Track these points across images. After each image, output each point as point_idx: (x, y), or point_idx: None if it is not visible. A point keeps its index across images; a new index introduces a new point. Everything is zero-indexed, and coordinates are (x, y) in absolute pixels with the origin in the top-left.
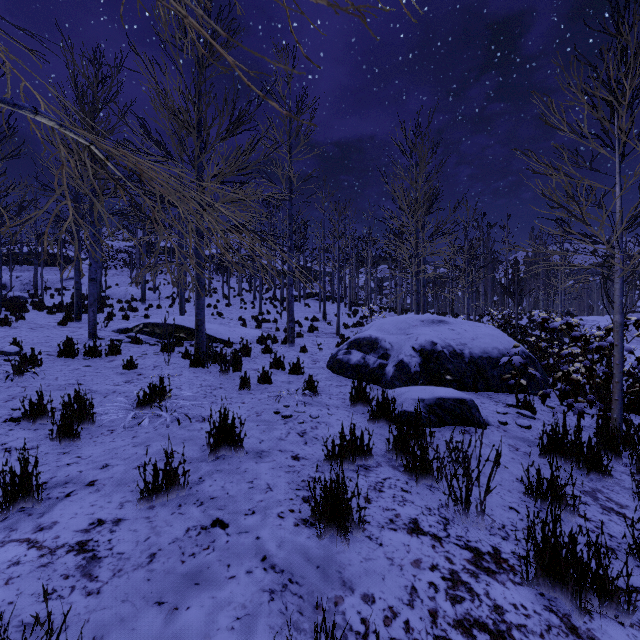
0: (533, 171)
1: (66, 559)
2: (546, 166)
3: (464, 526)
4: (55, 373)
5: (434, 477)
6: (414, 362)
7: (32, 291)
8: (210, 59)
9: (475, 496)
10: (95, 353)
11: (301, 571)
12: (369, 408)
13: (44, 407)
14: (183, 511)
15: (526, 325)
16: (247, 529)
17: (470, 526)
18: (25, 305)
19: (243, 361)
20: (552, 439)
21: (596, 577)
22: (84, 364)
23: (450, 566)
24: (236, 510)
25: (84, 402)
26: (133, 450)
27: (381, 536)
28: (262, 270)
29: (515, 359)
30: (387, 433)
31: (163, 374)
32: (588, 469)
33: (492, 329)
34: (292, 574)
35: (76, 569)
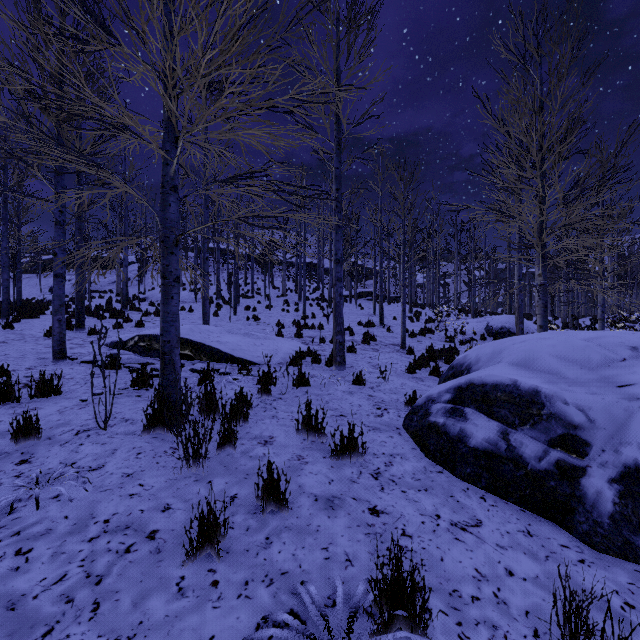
0: None
1: None
2: None
3: None
4: None
5: None
6: None
7: None
8: None
9: None
10: (10, 395)
11: None
12: None
13: None
14: None
15: None
16: None
17: None
18: (35, 310)
19: (255, 408)
20: None
21: None
22: None
23: None
24: None
25: None
26: None
27: None
28: None
29: None
30: None
31: (68, 462)
32: None
33: None
34: None
35: None
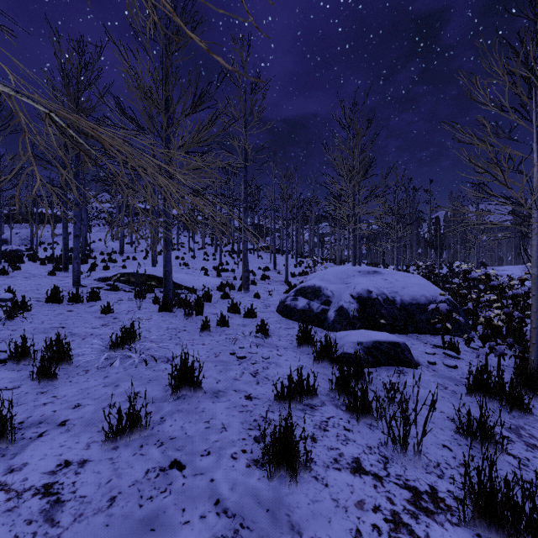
0: (459, 141)
1: (31, 503)
2: (470, 136)
3: (402, 464)
4: (42, 317)
5: (373, 416)
6: (352, 308)
7: (29, 245)
8: (163, 28)
9: (411, 434)
10: (78, 299)
11: (252, 515)
12: (313, 349)
13: (27, 350)
14: (144, 452)
15: (446, 274)
16: (202, 471)
17: (408, 464)
18: (21, 257)
19: (205, 306)
20: (477, 379)
21: (530, 520)
22: (68, 309)
23: (391, 507)
24: (193, 451)
25: (62, 345)
26: (103, 390)
27: (326, 476)
28: (217, 230)
29: (442, 306)
30: (330, 373)
31: (135, 318)
32: (511, 407)
33: (420, 279)
34: (243, 518)
35: (39, 514)
